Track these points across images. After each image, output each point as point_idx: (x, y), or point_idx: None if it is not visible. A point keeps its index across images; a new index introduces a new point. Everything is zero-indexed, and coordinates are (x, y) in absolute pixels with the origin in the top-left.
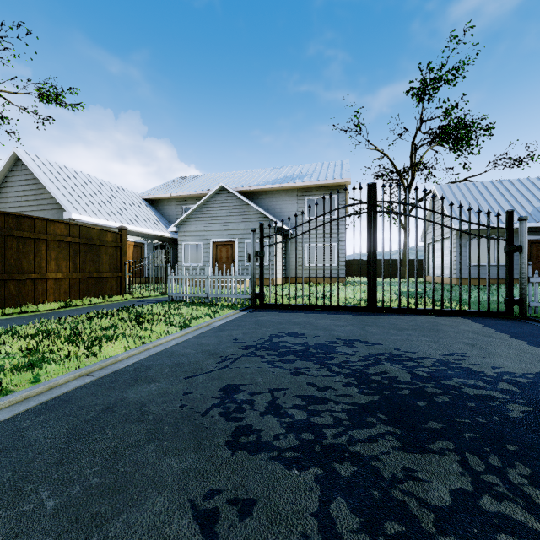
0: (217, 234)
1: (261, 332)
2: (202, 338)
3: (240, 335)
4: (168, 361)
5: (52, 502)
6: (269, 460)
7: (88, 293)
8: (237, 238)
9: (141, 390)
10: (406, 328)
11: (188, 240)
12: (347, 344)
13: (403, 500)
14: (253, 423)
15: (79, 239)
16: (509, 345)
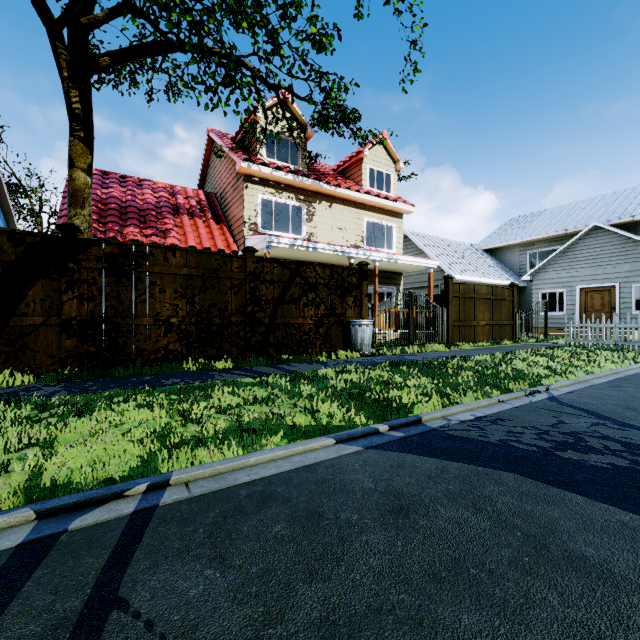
0: (586, 279)
1: None
2: None
3: None
4: None
5: None
6: None
7: (495, 336)
8: (618, 282)
9: None
10: None
11: (545, 288)
12: None
13: None
14: None
15: (492, 296)
16: None
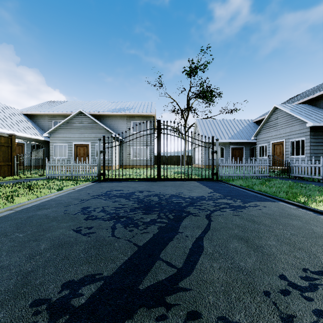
0: (77, 139)
1: (102, 190)
2: (71, 194)
3: (91, 192)
4: (54, 202)
5: (21, 235)
6: (99, 220)
7: None
8: (90, 142)
9: (43, 211)
10: (169, 186)
11: (57, 142)
12: (140, 192)
13: (137, 222)
14: (94, 214)
15: None
16: (202, 189)
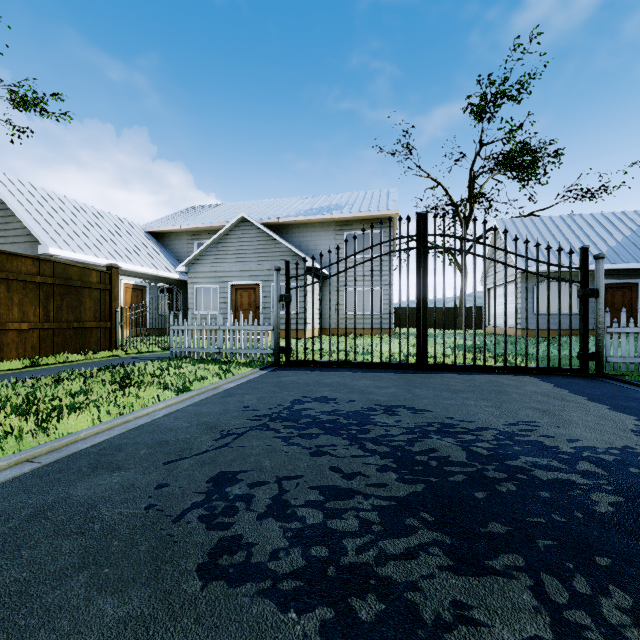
0: (237, 275)
1: (281, 397)
2: (203, 406)
3: (254, 401)
4: (148, 439)
5: None
6: (257, 595)
7: (65, 348)
8: (261, 280)
9: (97, 482)
10: (462, 390)
11: (201, 283)
12: (388, 412)
13: None
14: (245, 531)
15: (53, 279)
16: (586, 410)
